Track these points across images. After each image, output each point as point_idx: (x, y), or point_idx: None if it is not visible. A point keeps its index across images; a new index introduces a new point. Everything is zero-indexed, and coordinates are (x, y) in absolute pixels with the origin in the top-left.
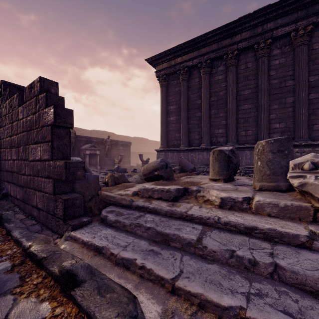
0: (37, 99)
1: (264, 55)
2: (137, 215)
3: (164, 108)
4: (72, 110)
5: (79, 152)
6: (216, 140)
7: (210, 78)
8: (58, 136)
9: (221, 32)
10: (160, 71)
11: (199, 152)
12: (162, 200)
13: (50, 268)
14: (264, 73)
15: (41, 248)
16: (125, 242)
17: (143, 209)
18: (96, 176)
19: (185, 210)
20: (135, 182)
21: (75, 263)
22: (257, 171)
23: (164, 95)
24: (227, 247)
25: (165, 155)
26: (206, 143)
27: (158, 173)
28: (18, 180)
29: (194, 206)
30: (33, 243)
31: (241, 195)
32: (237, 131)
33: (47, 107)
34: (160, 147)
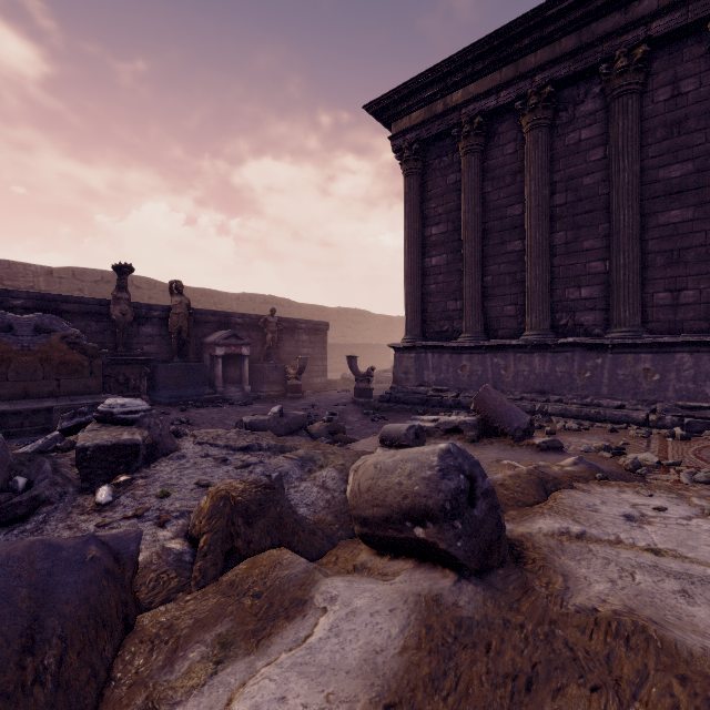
0: None
1: None
2: None
3: (415, 234)
4: None
5: (202, 351)
6: (569, 320)
7: (552, 140)
8: None
9: None
10: (403, 133)
11: (519, 354)
12: None
13: None
14: None
15: None
16: None
17: None
18: (120, 551)
19: None
20: (324, 509)
21: None
22: None
23: (415, 198)
24: None
25: (417, 360)
26: (540, 328)
27: (430, 536)
28: None
29: None
30: None
31: None
32: (643, 293)
33: None
34: (404, 339)
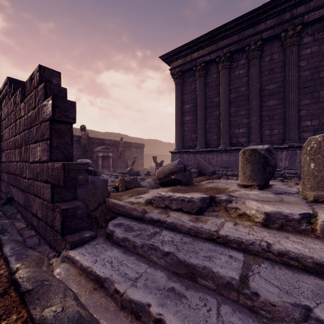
0: (37, 91)
1: (293, 44)
2: (151, 231)
3: (179, 108)
4: (74, 103)
5: (92, 154)
6: (236, 141)
7: (230, 73)
8: (57, 133)
9: (242, 22)
10: (174, 68)
11: (217, 153)
12: (183, 211)
13: (31, 310)
14: (293, 64)
15: (27, 275)
16: (135, 272)
17: (159, 223)
18: (105, 180)
19: (214, 227)
20: (148, 186)
21: (60, 313)
22: (309, 176)
23: (179, 93)
24: (294, 299)
25: (180, 157)
26: (225, 144)
27: (175, 177)
28: (21, 184)
29: (226, 222)
30: (21, 265)
31: (297, 210)
32: (261, 131)
33: (46, 99)
34: (175, 149)
